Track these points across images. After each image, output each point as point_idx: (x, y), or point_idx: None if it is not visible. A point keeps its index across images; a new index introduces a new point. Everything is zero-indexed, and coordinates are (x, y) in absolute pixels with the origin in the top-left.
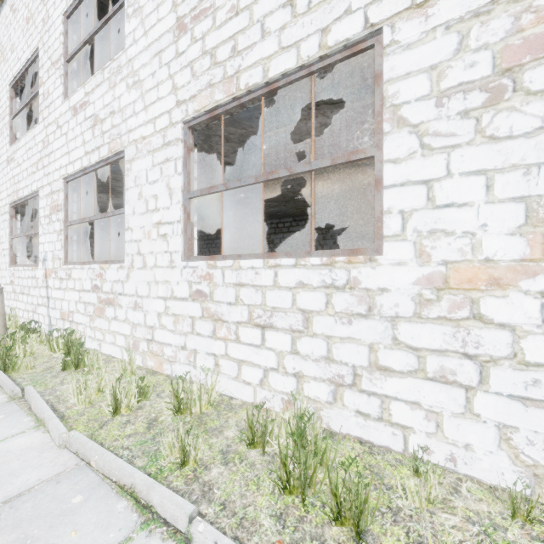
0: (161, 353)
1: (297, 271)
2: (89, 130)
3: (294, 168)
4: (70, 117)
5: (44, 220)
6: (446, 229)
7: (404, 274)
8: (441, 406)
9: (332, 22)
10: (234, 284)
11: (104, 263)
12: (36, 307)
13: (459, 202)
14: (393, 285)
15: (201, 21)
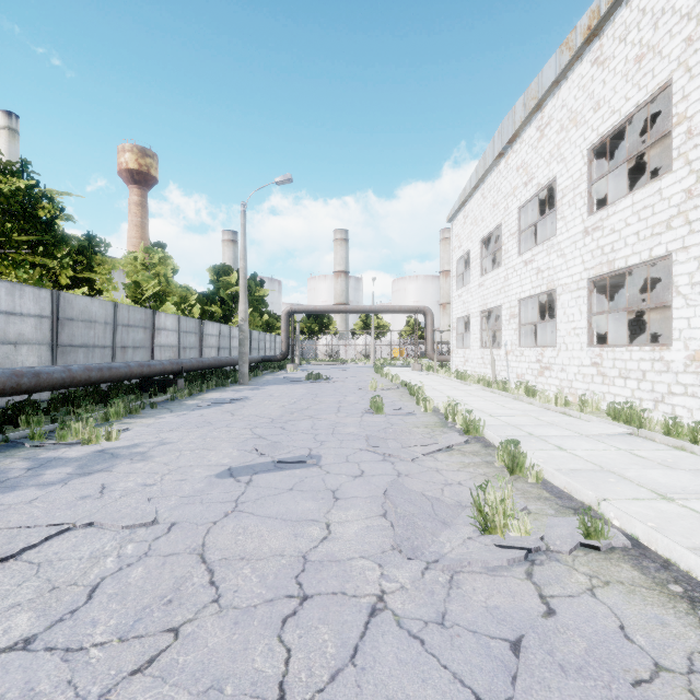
0: (576, 393)
1: (639, 353)
2: (534, 275)
3: (639, 307)
4: (522, 267)
5: (505, 322)
6: (694, 337)
7: (680, 354)
8: (692, 406)
9: (653, 246)
10: (612, 359)
11: (543, 347)
12: (499, 372)
13: (698, 327)
14: (676, 359)
15: (596, 232)
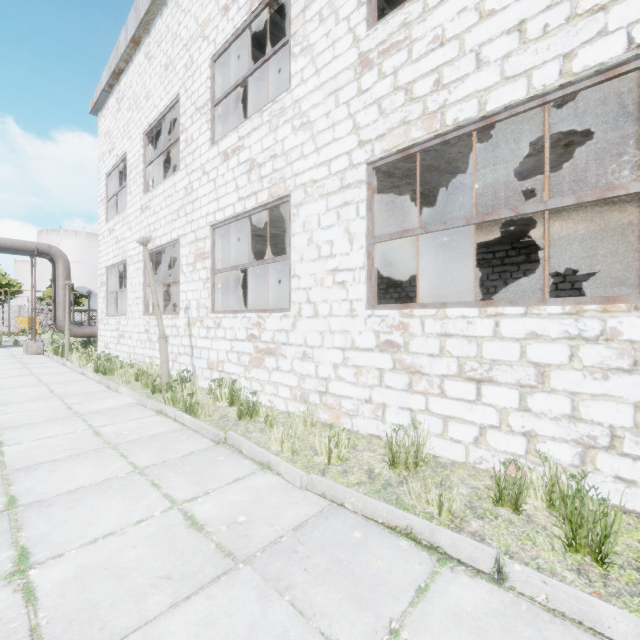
0: (338, 406)
1: (527, 321)
2: (244, 175)
3: (521, 208)
4: (220, 163)
5: (187, 268)
6: None
7: None
8: None
9: (579, 46)
10: (437, 334)
11: (263, 311)
12: (176, 356)
13: None
14: None
15: (391, 55)
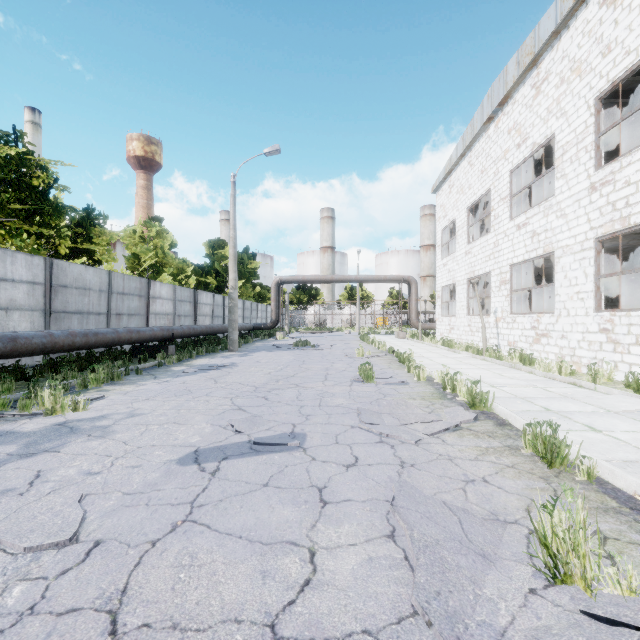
0: (580, 362)
1: None
2: (529, 239)
3: None
4: (515, 231)
5: (495, 289)
6: None
7: None
8: None
9: None
10: (626, 324)
11: (540, 313)
12: (488, 339)
13: None
14: None
15: (605, 187)
